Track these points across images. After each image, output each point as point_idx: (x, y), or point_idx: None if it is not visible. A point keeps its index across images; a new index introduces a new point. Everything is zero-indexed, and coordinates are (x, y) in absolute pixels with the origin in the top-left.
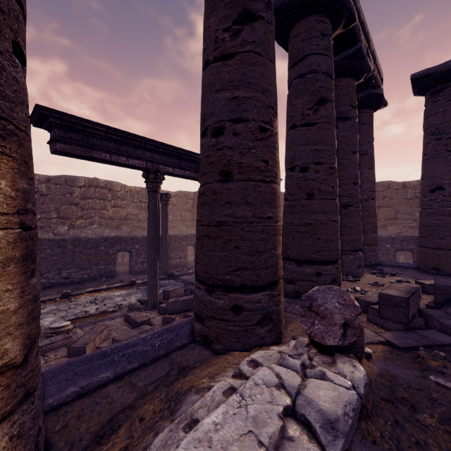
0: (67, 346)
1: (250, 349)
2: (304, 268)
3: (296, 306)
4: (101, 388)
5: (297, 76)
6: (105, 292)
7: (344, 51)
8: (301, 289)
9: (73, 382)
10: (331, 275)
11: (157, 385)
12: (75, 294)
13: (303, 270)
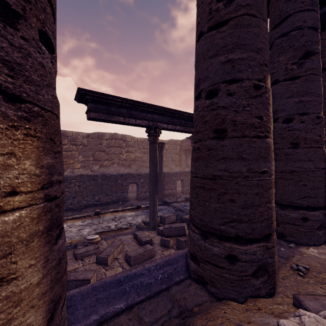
0: (96, 254)
1: (245, 299)
2: (288, 212)
3: (281, 249)
4: (115, 317)
5: (280, 35)
6: (121, 212)
7: (325, 6)
8: (285, 231)
9: (95, 309)
10: (319, 221)
11: (161, 325)
12: (103, 213)
13: (287, 214)
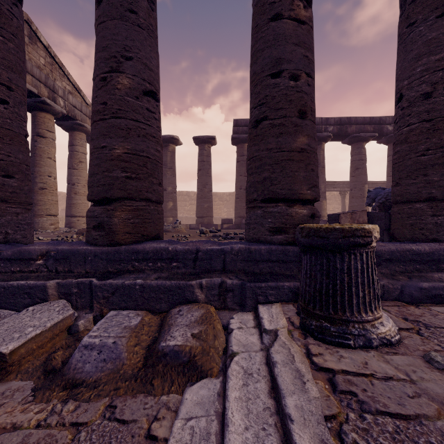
0: None
1: None
2: None
3: None
4: None
5: (388, 161)
6: None
7: None
8: None
9: None
10: None
11: None
12: None
13: None
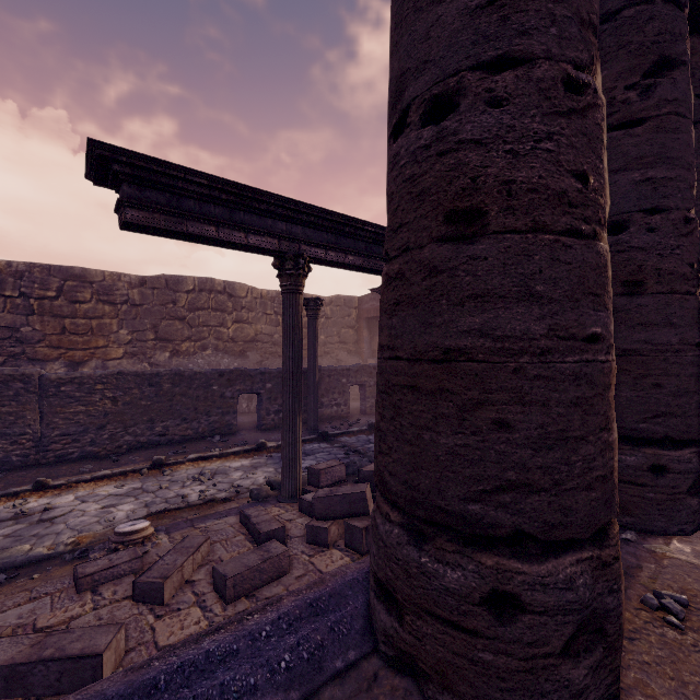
0: (137, 573)
1: None
2: (619, 454)
3: None
4: None
5: None
6: (217, 460)
7: None
8: None
9: None
10: (691, 472)
11: None
12: (172, 463)
13: None
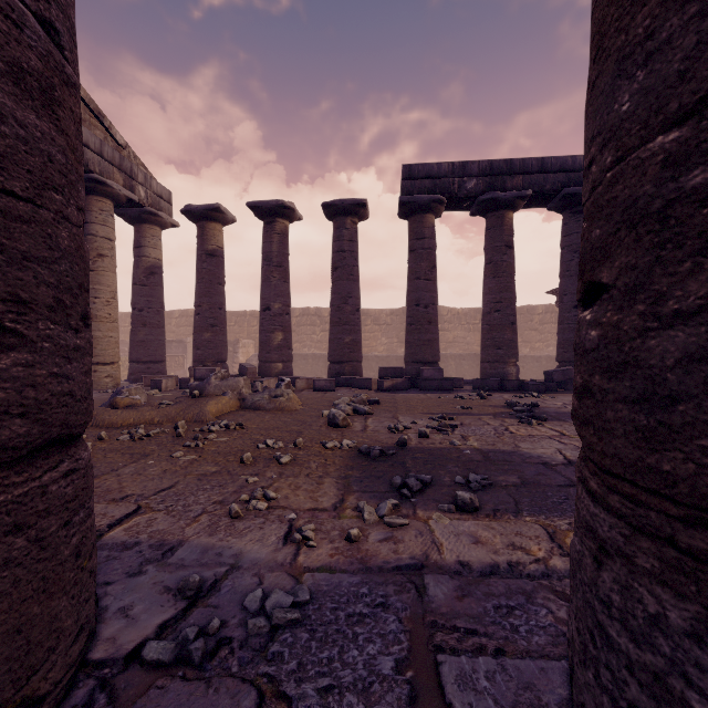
0: None
1: None
2: None
3: None
4: None
5: None
6: None
7: None
8: None
9: None
10: None
11: None
12: None
13: None
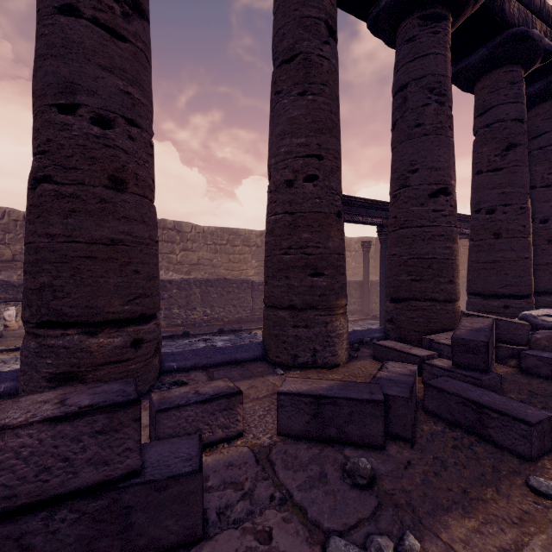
0: None
1: None
2: (544, 298)
3: None
4: None
5: (536, 148)
6: None
7: None
8: None
9: None
10: None
11: None
12: None
13: (543, 299)
